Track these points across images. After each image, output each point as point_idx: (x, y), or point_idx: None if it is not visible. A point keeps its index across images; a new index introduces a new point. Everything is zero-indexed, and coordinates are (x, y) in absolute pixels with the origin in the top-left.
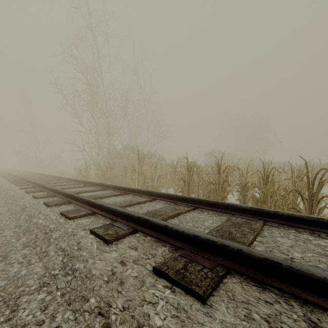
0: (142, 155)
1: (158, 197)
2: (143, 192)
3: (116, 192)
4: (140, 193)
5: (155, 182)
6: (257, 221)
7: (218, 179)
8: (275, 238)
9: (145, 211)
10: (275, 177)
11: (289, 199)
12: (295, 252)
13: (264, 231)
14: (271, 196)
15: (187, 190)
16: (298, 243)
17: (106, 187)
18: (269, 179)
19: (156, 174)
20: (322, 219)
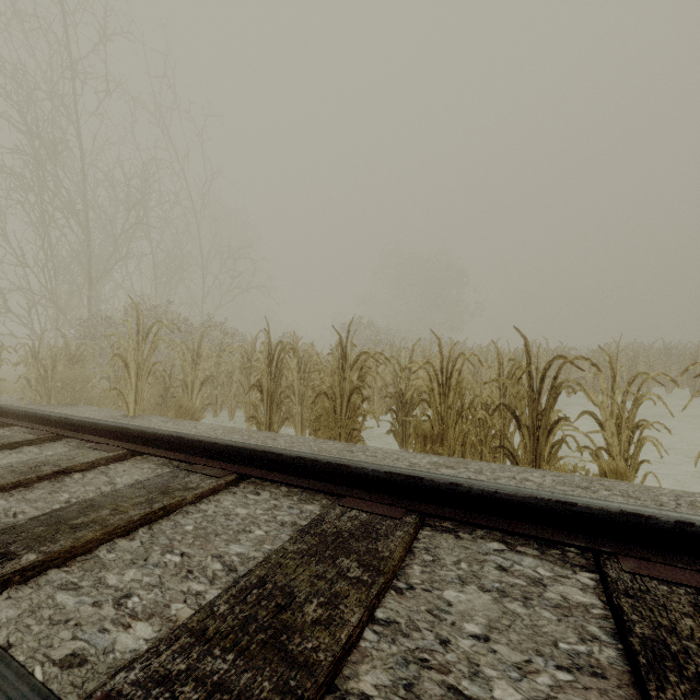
0: (183, 326)
1: (146, 446)
2: (108, 431)
3: (27, 433)
4: (98, 435)
5: (195, 395)
6: (399, 518)
7: (341, 385)
8: (443, 590)
9: (55, 506)
10: (465, 376)
11: (494, 427)
12: (499, 677)
13: (415, 558)
14: (455, 422)
15: (268, 415)
16: (507, 607)
17: (10, 416)
18: (452, 381)
19: (198, 374)
20: (571, 504)
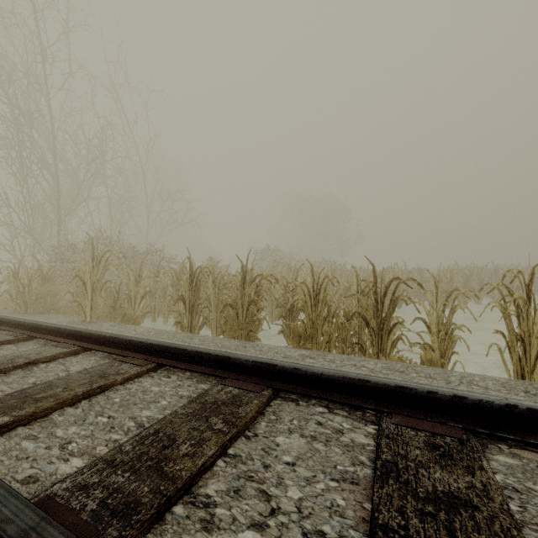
0: (131, 252)
1: (93, 344)
2: (67, 333)
3: (8, 335)
4: (60, 337)
5: (137, 306)
6: (259, 392)
7: (242, 298)
8: (275, 436)
9: (25, 386)
10: (329, 293)
11: (351, 328)
12: (292, 484)
13: (263, 418)
14: (322, 325)
15: (189, 321)
16: (313, 446)
17: None
18: (320, 296)
19: (139, 290)
20: (367, 381)
